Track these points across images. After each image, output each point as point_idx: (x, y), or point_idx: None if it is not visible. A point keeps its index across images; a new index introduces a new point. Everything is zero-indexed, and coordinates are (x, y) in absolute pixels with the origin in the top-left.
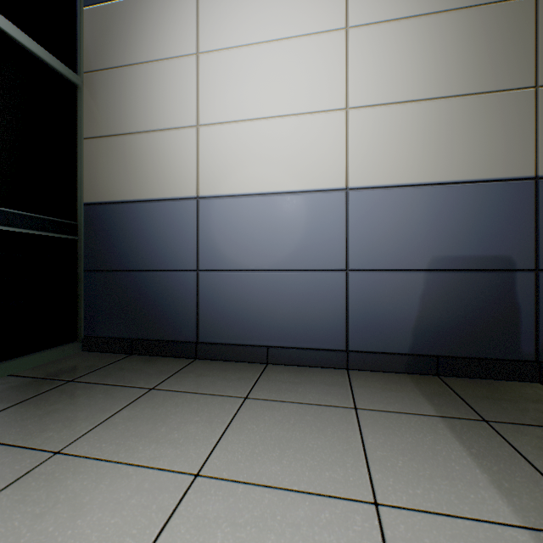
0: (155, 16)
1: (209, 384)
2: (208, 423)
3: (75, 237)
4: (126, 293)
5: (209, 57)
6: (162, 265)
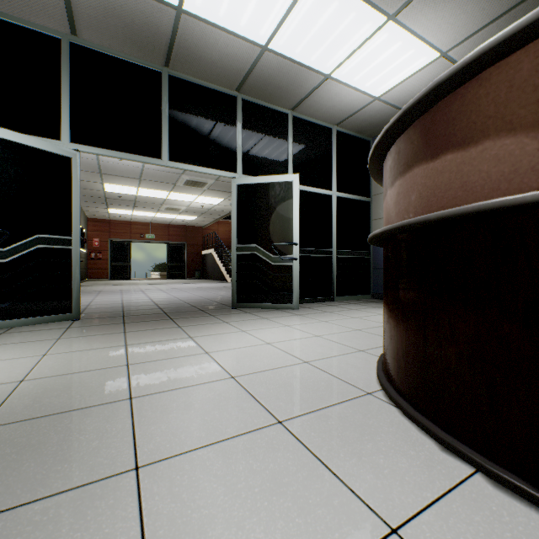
0: None
1: None
2: None
3: (369, 257)
4: None
5: None
6: None
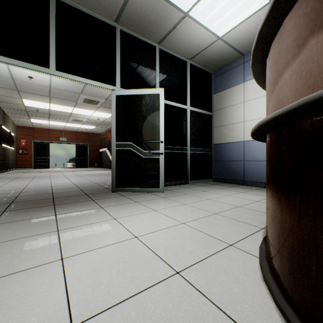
0: (231, 94)
1: (246, 188)
2: (245, 190)
3: (211, 153)
4: (224, 167)
5: (247, 102)
6: (233, 160)
